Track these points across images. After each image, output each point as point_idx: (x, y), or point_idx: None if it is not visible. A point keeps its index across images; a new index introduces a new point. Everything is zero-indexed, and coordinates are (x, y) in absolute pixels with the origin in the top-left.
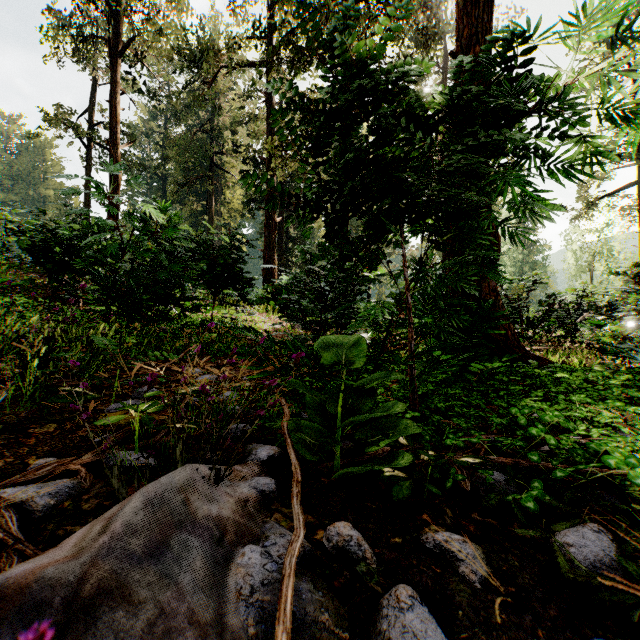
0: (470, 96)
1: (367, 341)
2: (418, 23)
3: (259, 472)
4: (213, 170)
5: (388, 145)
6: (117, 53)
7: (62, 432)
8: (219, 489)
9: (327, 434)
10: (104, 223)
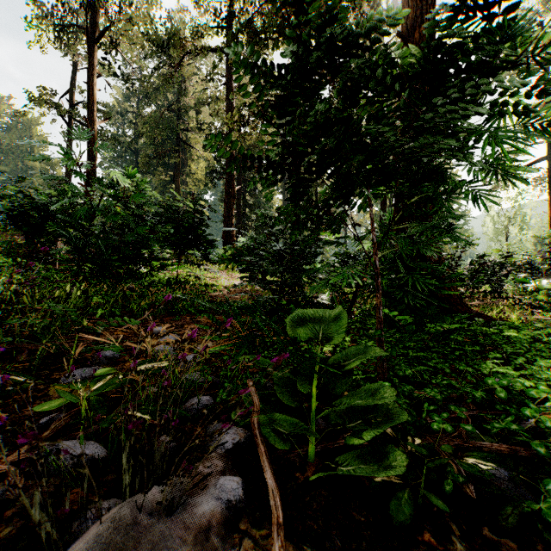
0: (448, 48)
1: (325, 302)
2: (362, 12)
3: (223, 467)
4: (179, 145)
5: (355, 105)
6: (94, 40)
7: (6, 410)
8: (172, 521)
9: (304, 427)
10: (75, 188)
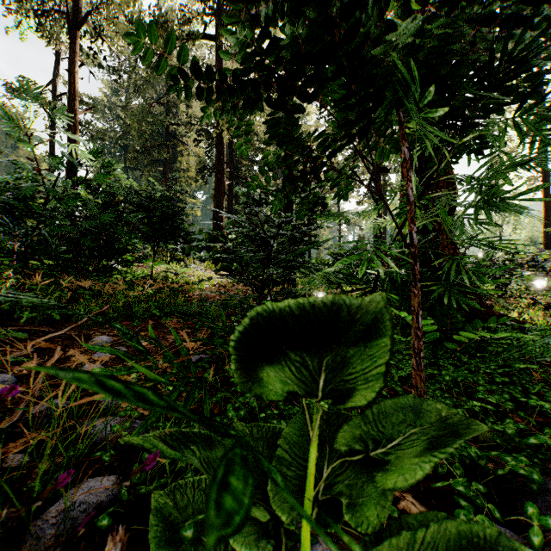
0: None
1: None
2: None
3: None
4: (169, 140)
5: None
6: (75, 24)
7: None
8: None
9: None
10: (20, 165)
